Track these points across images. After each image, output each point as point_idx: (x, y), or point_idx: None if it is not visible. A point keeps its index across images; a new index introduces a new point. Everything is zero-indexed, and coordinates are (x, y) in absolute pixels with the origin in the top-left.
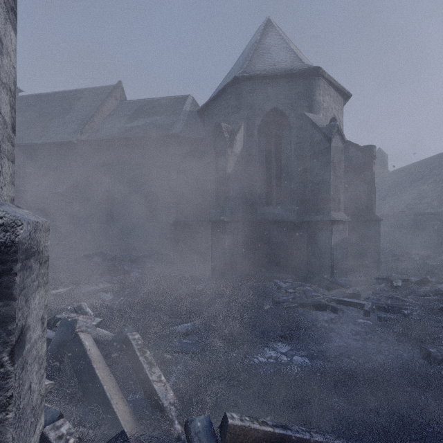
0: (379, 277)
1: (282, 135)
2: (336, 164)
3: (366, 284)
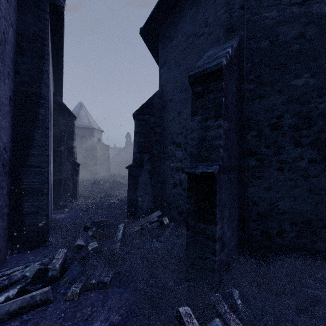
0: (106, 174)
1: (86, 141)
2: (98, 151)
3: (104, 176)
